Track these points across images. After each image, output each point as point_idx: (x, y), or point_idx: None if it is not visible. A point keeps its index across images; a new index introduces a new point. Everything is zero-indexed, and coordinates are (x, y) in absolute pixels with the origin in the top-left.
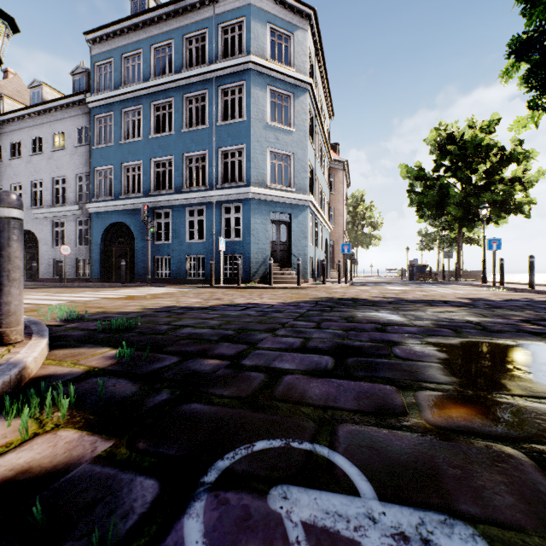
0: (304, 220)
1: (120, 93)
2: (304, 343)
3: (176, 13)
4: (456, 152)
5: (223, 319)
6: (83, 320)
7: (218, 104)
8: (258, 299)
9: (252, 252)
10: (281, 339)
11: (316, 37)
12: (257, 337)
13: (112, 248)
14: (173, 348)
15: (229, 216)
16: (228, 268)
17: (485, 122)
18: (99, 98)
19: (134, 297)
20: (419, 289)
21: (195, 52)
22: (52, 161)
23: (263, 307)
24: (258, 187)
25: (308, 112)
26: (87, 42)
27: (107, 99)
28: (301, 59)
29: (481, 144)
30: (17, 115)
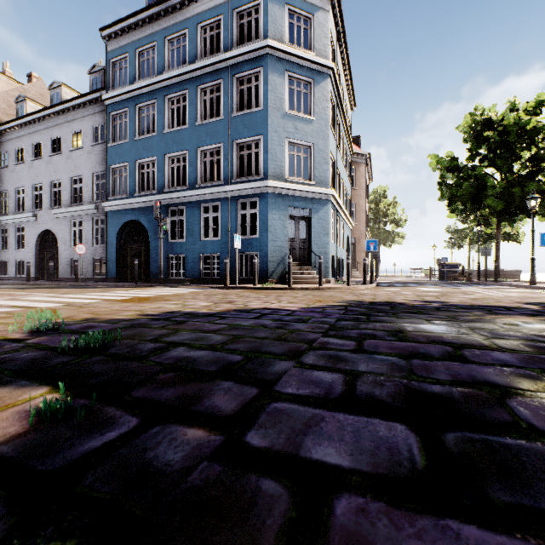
0: (325, 215)
1: (135, 88)
2: (350, 385)
3: (190, 1)
4: (495, 138)
5: (230, 332)
6: (56, 331)
7: (234, 94)
8: (275, 302)
9: (270, 251)
10: (310, 373)
11: (338, 19)
12: (274, 368)
13: (127, 247)
14: (141, 392)
15: (244, 212)
16: (244, 267)
17: (531, 103)
18: (114, 95)
19: (139, 299)
20: (459, 291)
21: (211, 45)
22: (70, 161)
23: (281, 314)
24: (276, 180)
25: (329, 99)
26: (103, 38)
27: (122, 95)
28: (322, 42)
29: (526, 128)
30: (38, 116)
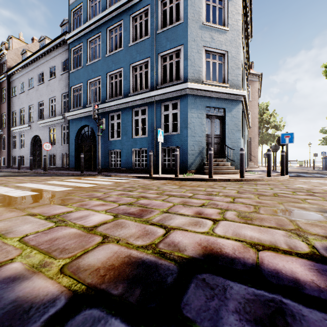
0: (237, 114)
1: (86, 26)
2: None
3: None
4: None
5: None
6: None
7: (158, 15)
8: (216, 215)
9: (189, 145)
10: None
11: None
12: None
13: (82, 145)
14: None
15: (167, 112)
16: (166, 159)
17: None
18: (73, 34)
19: (36, 197)
20: None
21: None
22: (49, 87)
23: None
24: (195, 83)
25: (241, 12)
26: None
27: (78, 34)
28: None
29: None
30: (30, 60)
